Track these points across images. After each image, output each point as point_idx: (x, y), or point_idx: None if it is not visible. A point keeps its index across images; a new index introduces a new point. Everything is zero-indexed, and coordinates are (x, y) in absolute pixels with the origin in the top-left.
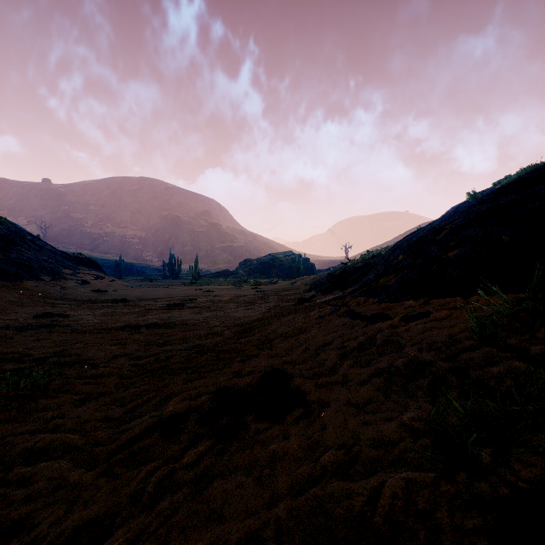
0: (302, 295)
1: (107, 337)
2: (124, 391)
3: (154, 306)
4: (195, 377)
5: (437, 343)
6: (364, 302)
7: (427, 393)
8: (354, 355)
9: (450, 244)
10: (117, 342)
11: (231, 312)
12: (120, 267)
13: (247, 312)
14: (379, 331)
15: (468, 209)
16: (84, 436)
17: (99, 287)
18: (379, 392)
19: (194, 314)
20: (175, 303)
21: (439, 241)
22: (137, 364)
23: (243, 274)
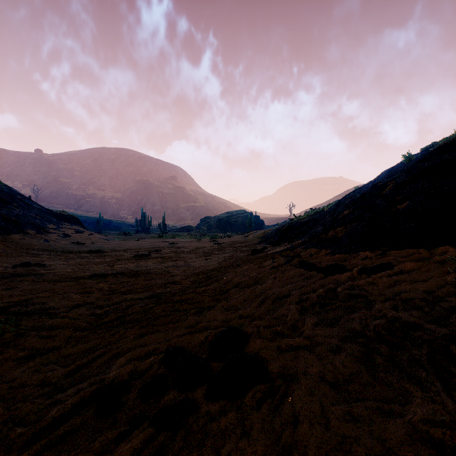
0: (254, 246)
1: (74, 286)
2: (73, 346)
3: (124, 256)
4: (148, 331)
5: (415, 300)
6: (317, 253)
7: (433, 376)
8: (316, 311)
9: (398, 198)
10: (81, 291)
11: (191, 261)
12: (100, 223)
13: (205, 261)
14: (338, 283)
15: (410, 167)
16: (9, 409)
17: (78, 240)
18: (360, 366)
19: (158, 264)
20: (142, 254)
21: (385, 195)
22: (95, 314)
23: (203, 229)
